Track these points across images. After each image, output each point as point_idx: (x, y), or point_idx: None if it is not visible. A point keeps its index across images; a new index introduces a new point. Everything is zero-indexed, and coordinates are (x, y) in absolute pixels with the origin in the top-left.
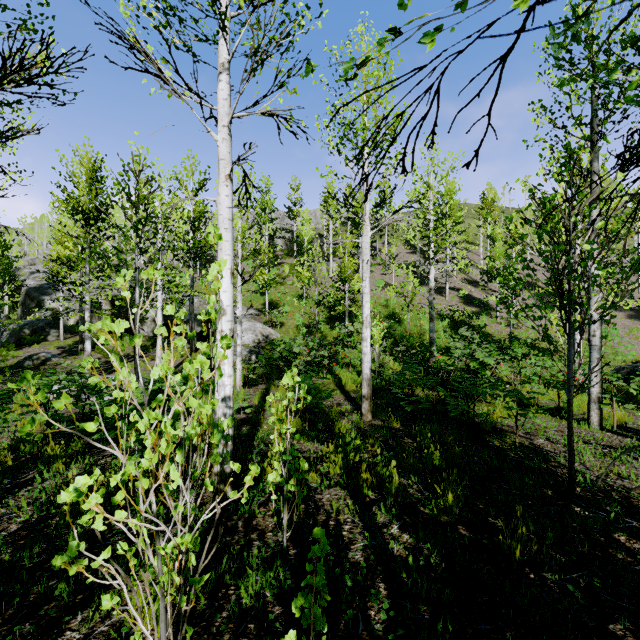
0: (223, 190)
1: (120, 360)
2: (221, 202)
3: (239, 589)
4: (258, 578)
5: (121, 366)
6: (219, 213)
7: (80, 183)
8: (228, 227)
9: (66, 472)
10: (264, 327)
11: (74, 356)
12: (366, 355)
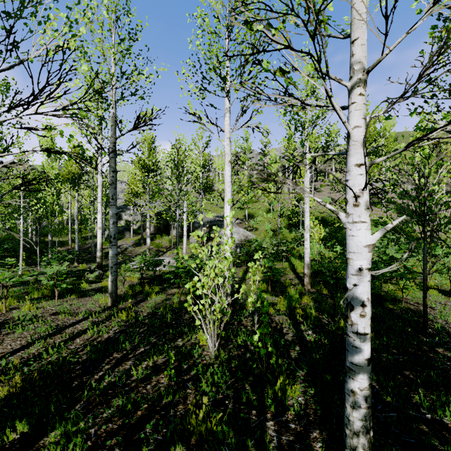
0: (227, 168)
1: (198, 245)
2: (226, 174)
3: (236, 340)
4: (244, 338)
5: (198, 247)
6: (225, 179)
7: (145, 151)
8: (229, 185)
9: (156, 298)
10: (245, 231)
11: (139, 247)
12: (307, 249)
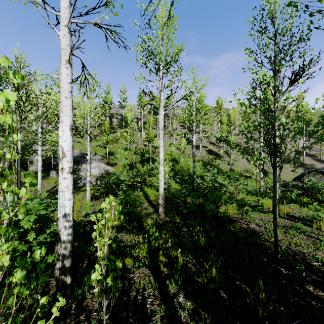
0: (64, 70)
1: None
2: (62, 79)
3: None
4: None
5: None
6: (61, 86)
7: None
8: (68, 96)
9: None
10: (105, 165)
11: None
12: (161, 181)
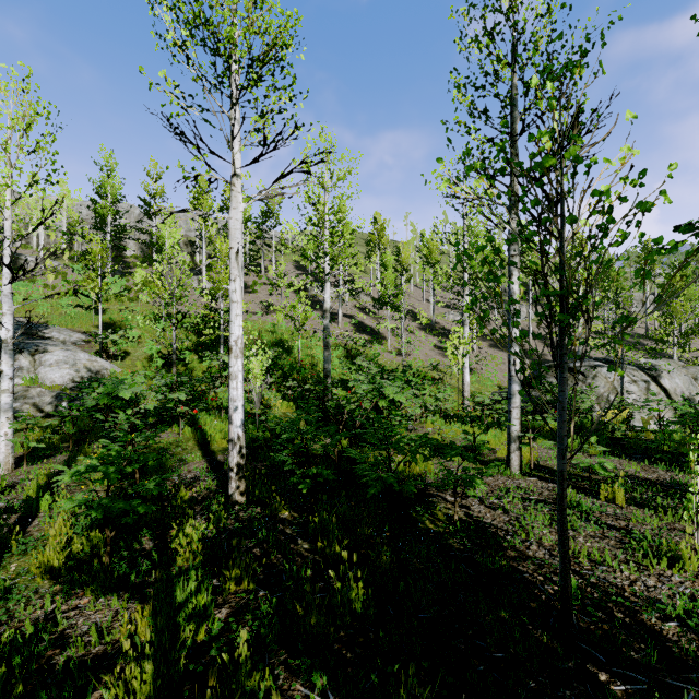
0: None
1: None
2: None
3: None
4: None
5: None
6: None
7: None
8: None
9: None
10: (93, 358)
11: None
12: (236, 402)
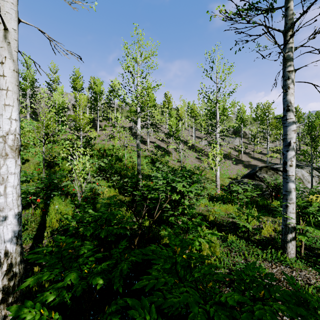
0: None
1: None
2: None
3: None
4: None
5: None
6: None
7: None
8: None
9: None
10: None
11: None
12: (3, 211)
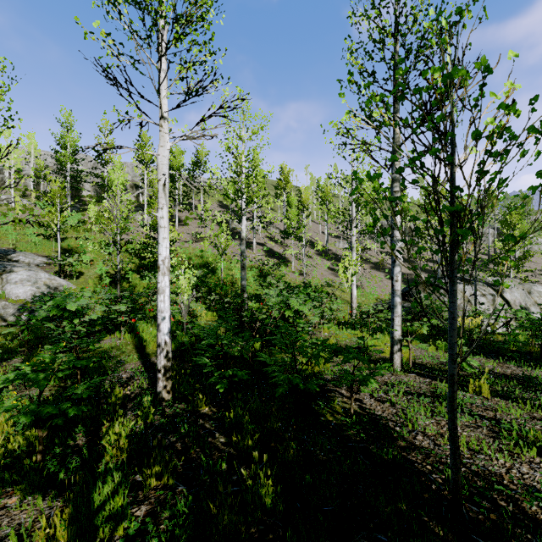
0: None
1: None
2: None
3: None
4: None
5: None
6: None
7: None
8: None
9: None
10: (51, 277)
11: None
12: (163, 313)
